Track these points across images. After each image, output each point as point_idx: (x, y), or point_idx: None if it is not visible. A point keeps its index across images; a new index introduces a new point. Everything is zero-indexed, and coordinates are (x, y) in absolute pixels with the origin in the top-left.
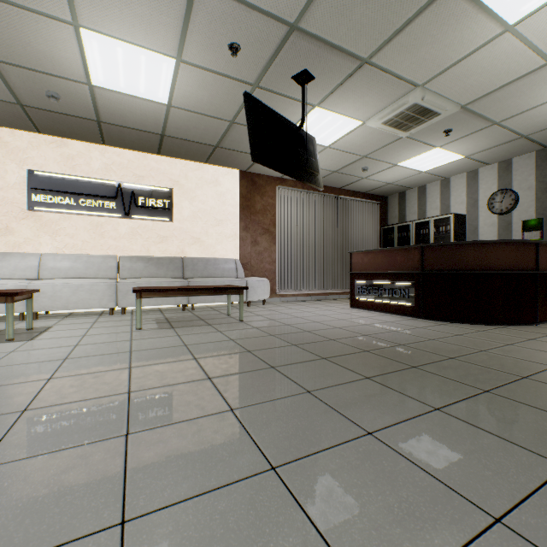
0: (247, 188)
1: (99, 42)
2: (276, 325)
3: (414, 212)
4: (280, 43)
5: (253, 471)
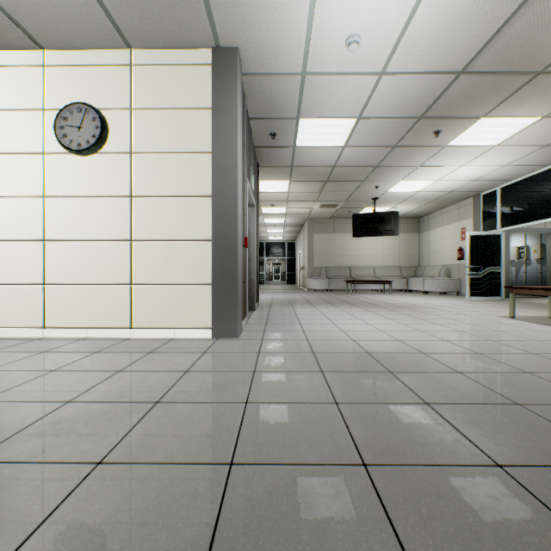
0: None
1: None
2: None
3: None
4: None
5: (423, 397)
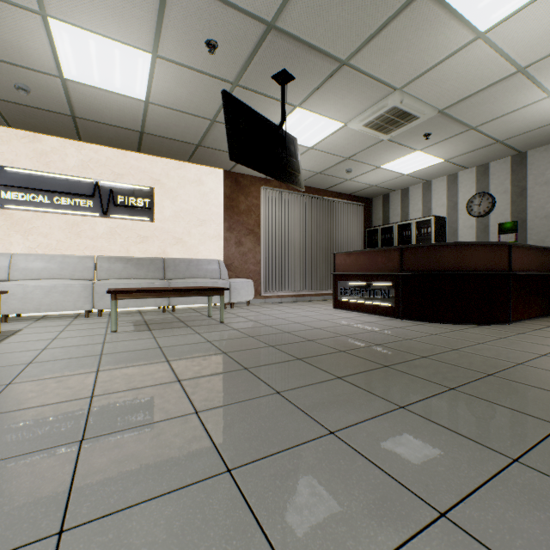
0: (231, 188)
1: (70, 33)
2: (257, 326)
3: (397, 214)
4: (258, 41)
5: (208, 474)
